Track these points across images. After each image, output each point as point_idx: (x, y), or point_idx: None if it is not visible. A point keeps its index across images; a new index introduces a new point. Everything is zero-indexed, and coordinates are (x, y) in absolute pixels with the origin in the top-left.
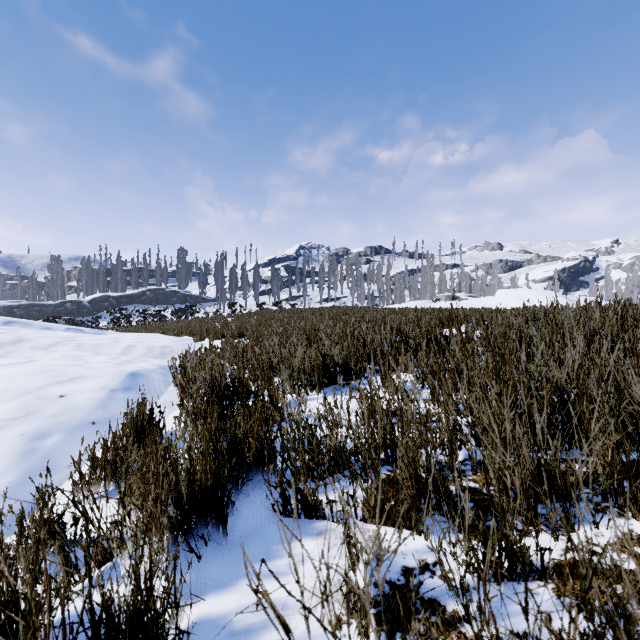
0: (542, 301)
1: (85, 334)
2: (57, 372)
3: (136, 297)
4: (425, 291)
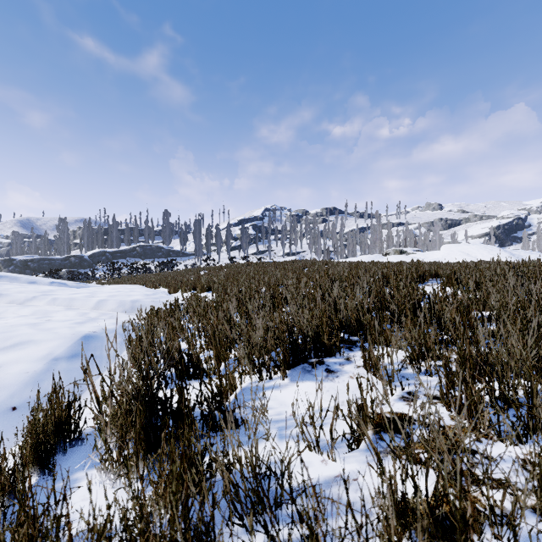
0: (485, 255)
1: (66, 288)
2: (3, 336)
3: (128, 252)
4: (375, 246)
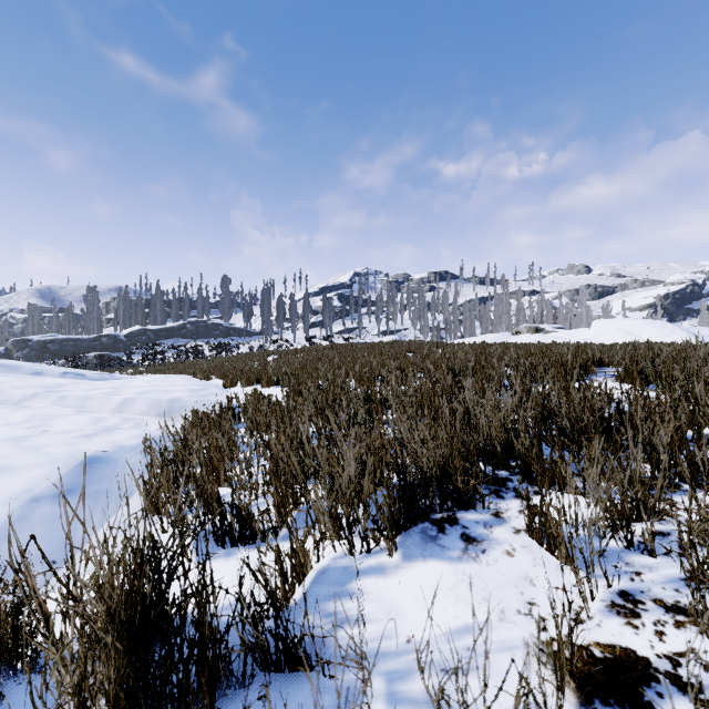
0: (654, 334)
1: (82, 381)
2: None
3: (176, 330)
4: (500, 322)
